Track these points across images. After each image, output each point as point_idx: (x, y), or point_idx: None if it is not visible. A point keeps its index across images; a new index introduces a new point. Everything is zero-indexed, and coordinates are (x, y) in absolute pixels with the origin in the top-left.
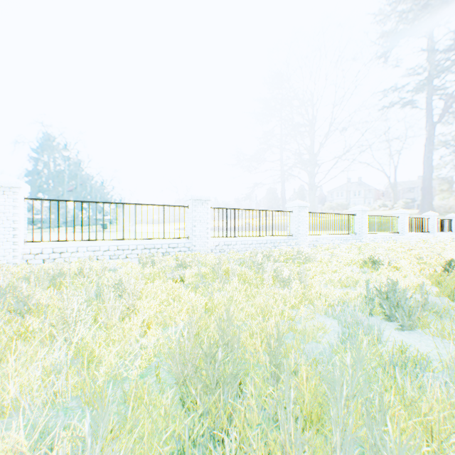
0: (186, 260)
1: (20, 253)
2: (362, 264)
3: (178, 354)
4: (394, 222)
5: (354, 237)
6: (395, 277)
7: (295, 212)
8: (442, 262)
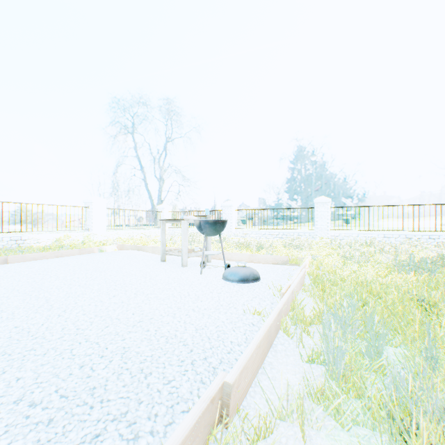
0: (443, 244)
1: (329, 235)
2: None
3: (431, 261)
4: None
5: None
6: None
7: None
8: None
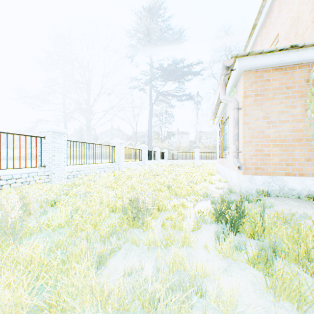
0: None
1: None
2: (122, 213)
3: None
4: (140, 153)
5: (114, 165)
6: (182, 259)
7: (49, 139)
8: (190, 191)
